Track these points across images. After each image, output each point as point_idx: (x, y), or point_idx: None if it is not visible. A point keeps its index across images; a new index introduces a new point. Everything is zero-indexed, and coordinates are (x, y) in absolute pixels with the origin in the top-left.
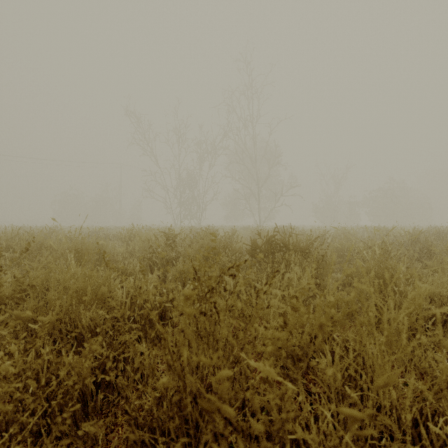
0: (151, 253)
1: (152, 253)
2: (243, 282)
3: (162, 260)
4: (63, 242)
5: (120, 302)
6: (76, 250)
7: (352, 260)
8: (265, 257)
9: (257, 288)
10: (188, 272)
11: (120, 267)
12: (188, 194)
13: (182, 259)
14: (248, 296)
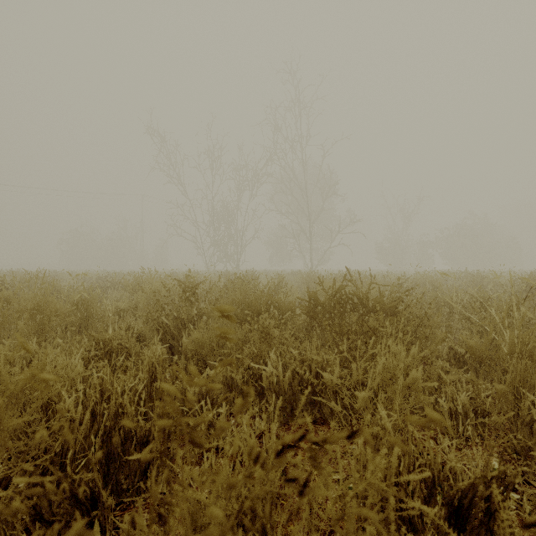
0: (159, 311)
1: (161, 311)
2: (299, 363)
3: (176, 322)
4: (26, 295)
5: (68, 417)
6: (35, 309)
7: (450, 320)
8: (331, 319)
9: (325, 379)
10: (211, 344)
11: (101, 336)
12: (224, 231)
13: (206, 319)
14: (340, 499)
